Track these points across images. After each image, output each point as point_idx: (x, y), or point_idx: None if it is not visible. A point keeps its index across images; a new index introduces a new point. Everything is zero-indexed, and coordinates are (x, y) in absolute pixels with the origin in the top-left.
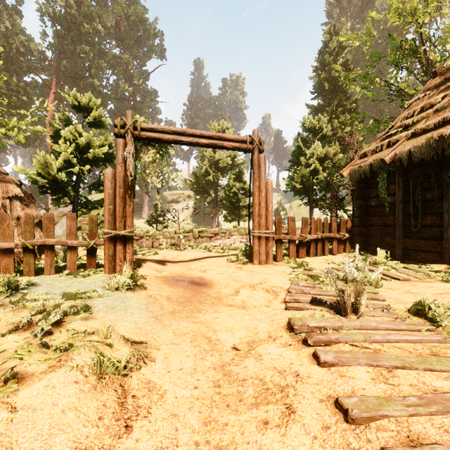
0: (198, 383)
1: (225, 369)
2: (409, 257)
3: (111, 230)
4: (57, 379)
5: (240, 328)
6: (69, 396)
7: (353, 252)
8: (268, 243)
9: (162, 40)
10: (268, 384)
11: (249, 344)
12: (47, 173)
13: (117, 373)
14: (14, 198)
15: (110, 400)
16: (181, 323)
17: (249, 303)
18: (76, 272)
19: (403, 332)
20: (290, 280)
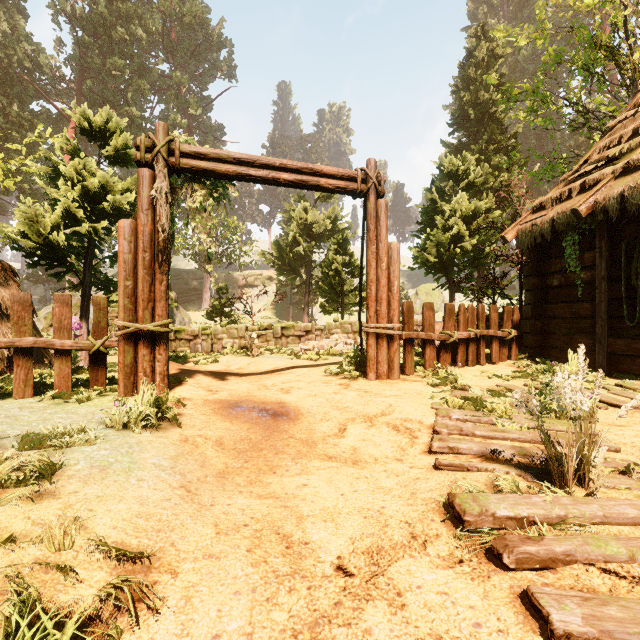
0: None
1: (320, 636)
2: (619, 368)
3: (129, 322)
4: None
5: (351, 511)
6: None
7: (522, 359)
8: (391, 345)
9: (230, 52)
10: None
11: (373, 558)
12: (37, 233)
13: None
14: None
15: None
16: (234, 500)
17: (366, 453)
18: (70, 393)
19: None
20: (432, 407)
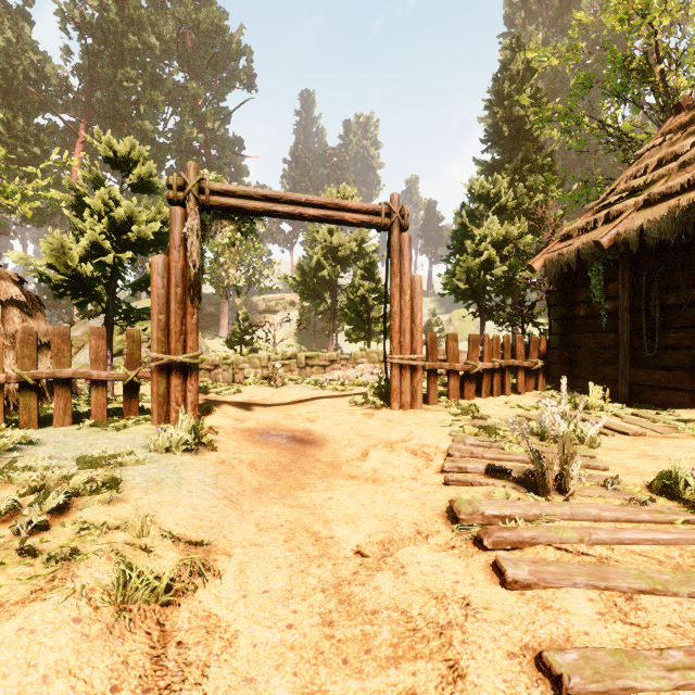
0: (295, 618)
1: (342, 591)
2: (640, 398)
3: (162, 354)
4: (41, 615)
5: (369, 516)
6: (60, 649)
7: (549, 389)
8: (415, 375)
9: (250, 61)
10: (416, 620)
11: (384, 546)
12: (63, 264)
13: (152, 601)
14: (9, 304)
15: (136, 652)
16: (270, 508)
17: (385, 473)
18: (106, 422)
19: (644, 525)
20: (450, 434)
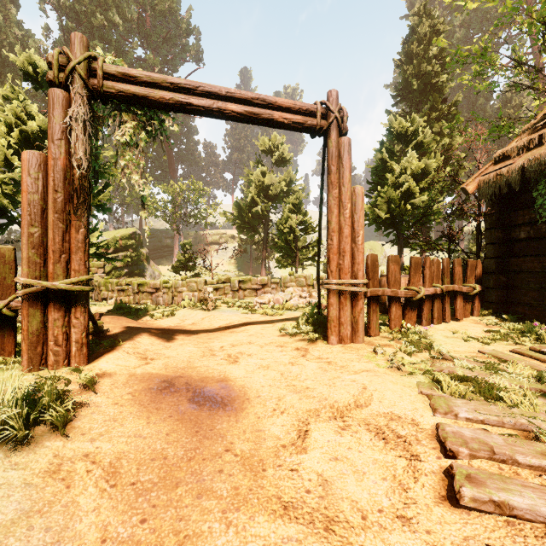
0: None
1: None
2: None
3: (35, 279)
4: None
5: None
6: None
7: (485, 314)
8: (356, 304)
9: (198, 39)
10: None
11: None
12: None
13: None
14: None
15: None
16: None
17: (344, 495)
18: None
19: None
20: (421, 393)
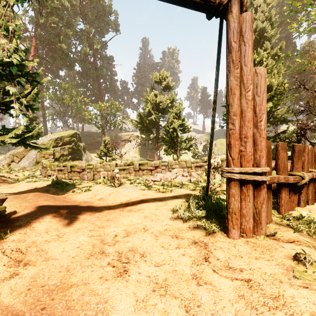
0: None
1: None
2: None
3: None
4: None
5: None
6: None
7: None
8: (258, 194)
9: (116, 18)
10: None
11: None
12: None
13: None
14: None
15: None
16: None
17: None
18: None
19: None
20: None
